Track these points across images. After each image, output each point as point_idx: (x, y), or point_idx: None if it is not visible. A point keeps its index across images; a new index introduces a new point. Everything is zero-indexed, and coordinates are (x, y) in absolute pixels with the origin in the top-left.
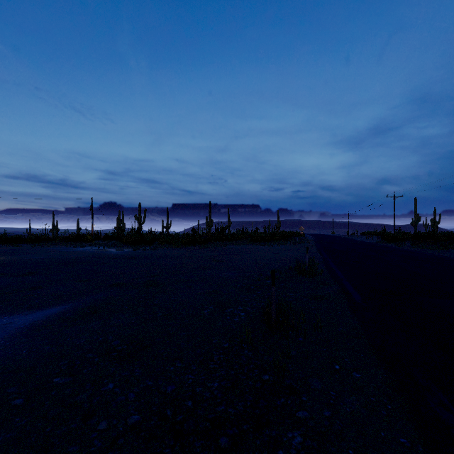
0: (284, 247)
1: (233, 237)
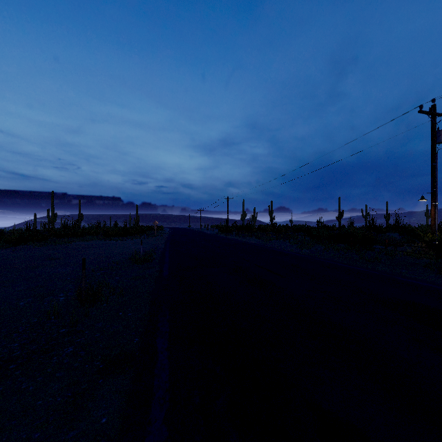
0: (137, 240)
1: (83, 232)
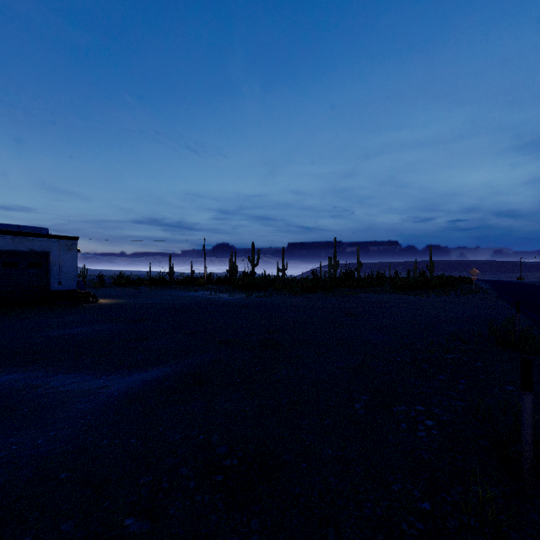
0: (446, 298)
1: (366, 283)
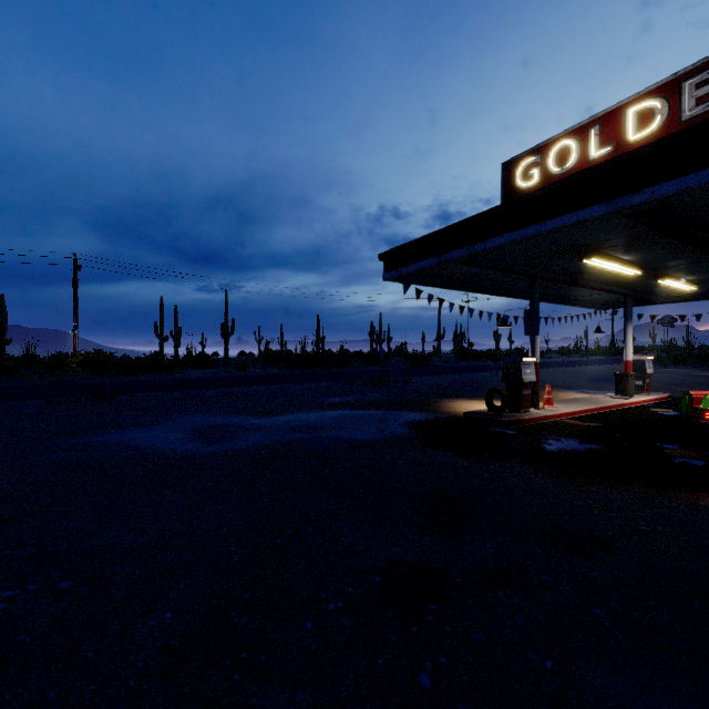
0: None
1: None
